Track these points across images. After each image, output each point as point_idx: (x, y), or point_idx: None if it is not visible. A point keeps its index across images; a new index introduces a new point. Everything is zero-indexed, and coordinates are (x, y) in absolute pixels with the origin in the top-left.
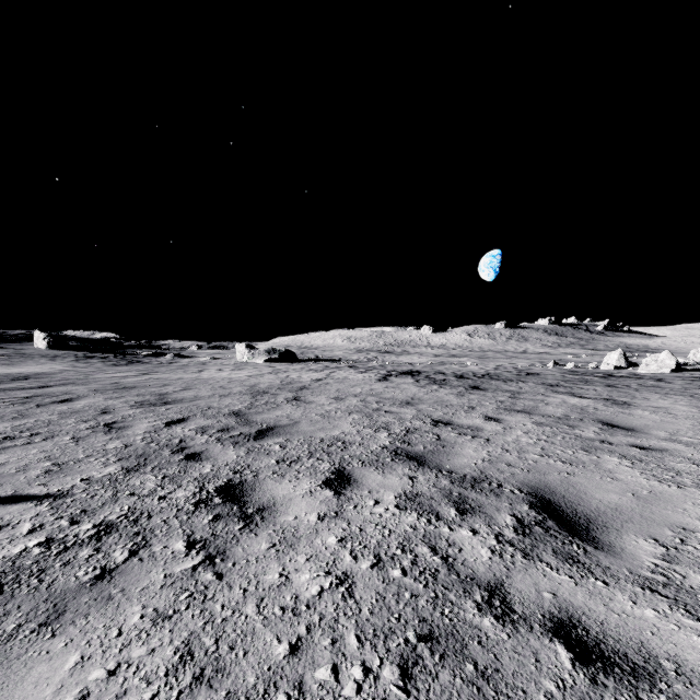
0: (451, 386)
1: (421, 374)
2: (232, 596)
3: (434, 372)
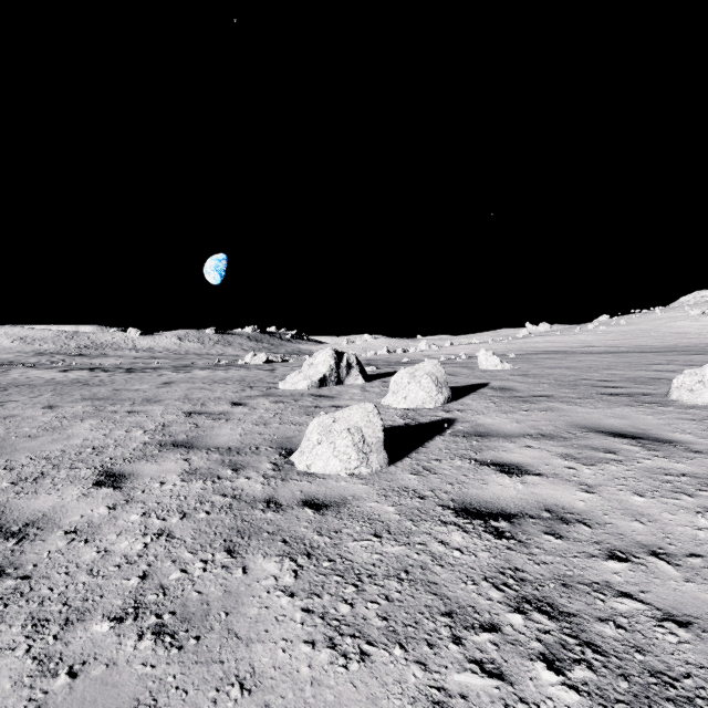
0: (113, 372)
1: (101, 369)
2: (7, 393)
3: (115, 368)
